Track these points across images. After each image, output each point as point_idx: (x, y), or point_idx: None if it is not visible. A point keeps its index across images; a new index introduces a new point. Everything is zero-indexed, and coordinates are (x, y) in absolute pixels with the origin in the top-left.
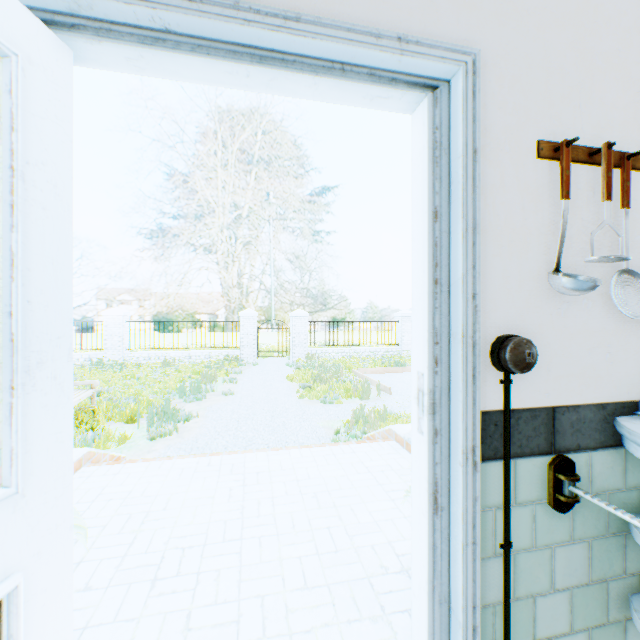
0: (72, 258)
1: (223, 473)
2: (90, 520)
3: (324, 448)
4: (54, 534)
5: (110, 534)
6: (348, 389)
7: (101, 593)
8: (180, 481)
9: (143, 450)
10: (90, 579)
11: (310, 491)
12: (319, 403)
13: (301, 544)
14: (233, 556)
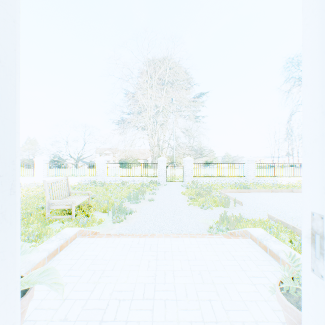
0: (14, 113)
1: (145, 250)
2: (74, 271)
3: (204, 239)
4: None
5: (82, 282)
6: (216, 201)
7: (71, 324)
8: (122, 252)
9: (109, 228)
10: (67, 313)
11: (196, 269)
12: (199, 208)
13: (191, 311)
14: (148, 312)
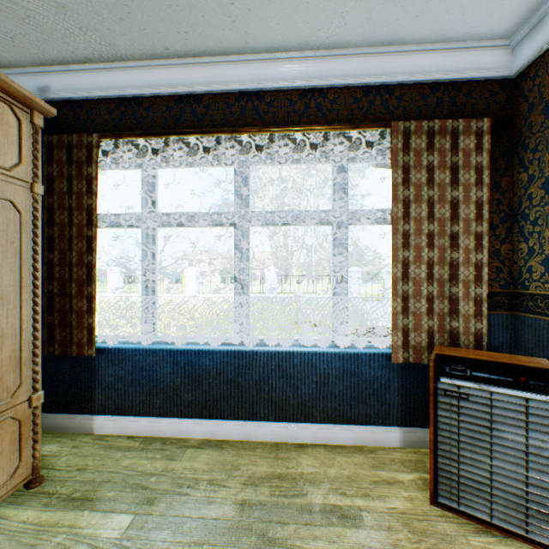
0: None
1: None
2: None
3: None
4: None
5: None
6: None
7: None
8: None
9: None
10: None
11: None
12: None
13: None
14: None
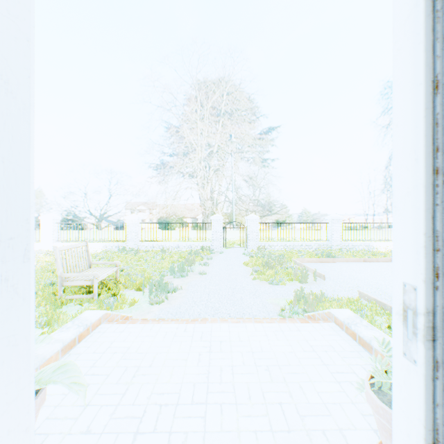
0: (28, 158)
1: (195, 339)
2: (99, 368)
3: (273, 324)
4: (5, 441)
5: (110, 383)
6: (290, 274)
7: (96, 438)
8: (163, 342)
9: (144, 311)
10: (91, 423)
11: (263, 364)
12: (267, 284)
13: (256, 417)
14: (198, 420)
